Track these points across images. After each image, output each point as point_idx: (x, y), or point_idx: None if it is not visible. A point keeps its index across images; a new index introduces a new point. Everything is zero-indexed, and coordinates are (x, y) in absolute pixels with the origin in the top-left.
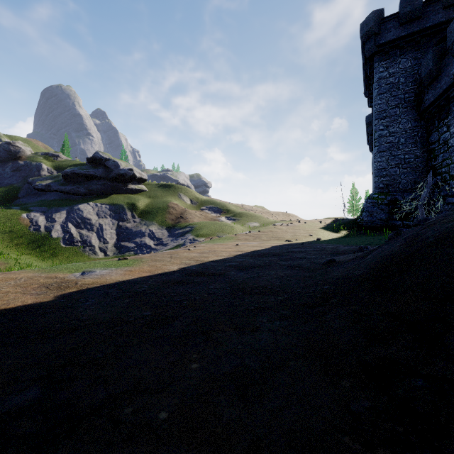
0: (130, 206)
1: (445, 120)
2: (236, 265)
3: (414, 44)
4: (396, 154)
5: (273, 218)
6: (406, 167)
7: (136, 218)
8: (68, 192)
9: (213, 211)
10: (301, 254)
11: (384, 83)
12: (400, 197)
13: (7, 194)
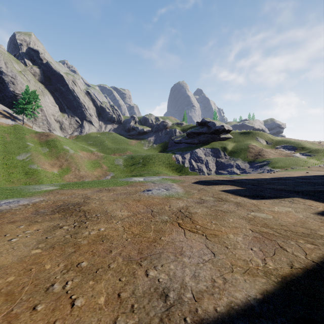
0: (223, 149)
1: None
2: (301, 178)
3: None
4: None
5: None
6: None
7: (226, 156)
8: (189, 143)
9: (287, 149)
10: None
11: None
12: None
13: (164, 146)
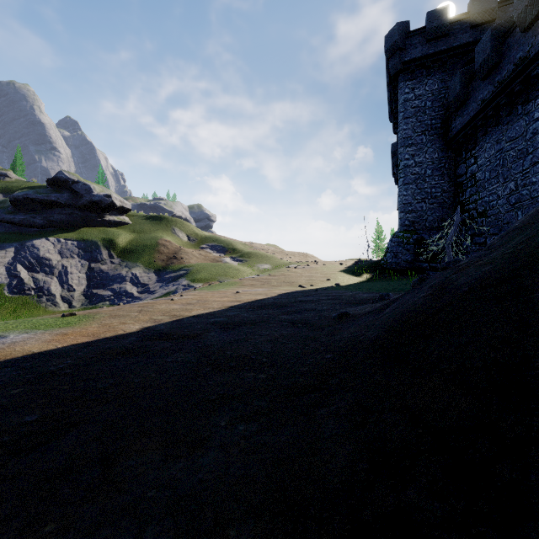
0: (107, 243)
1: (472, 151)
2: (223, 322)
3: (441, 64)
4: (423, 187)
5: (288, 259)
6: (432, 203)
7: (115, 258)
8: (18, 223)
9: (215, 250)
10: (311, 304)
11: (409, 106)
12: (426, 236)
13: None
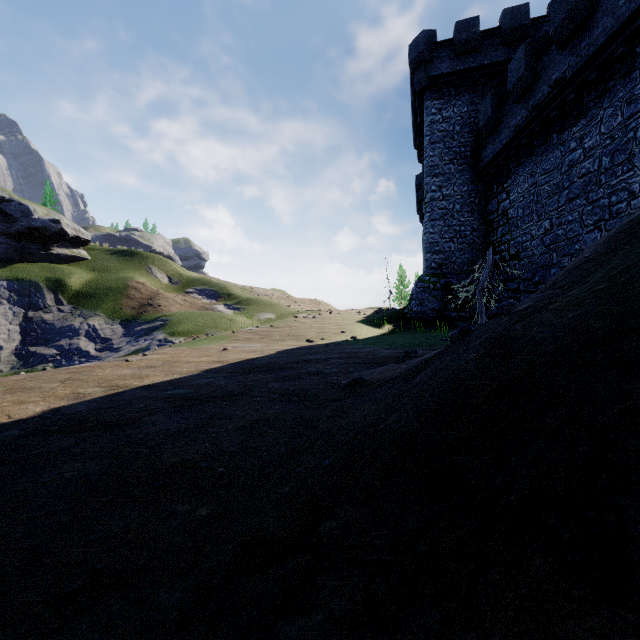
0: (53, 284)
1: (504, 184)
2: (183, 396)
3: (471, 84)
4: (451, 224)
5: (296, 307)
6: (461, 242)
7: (64, 304)
8: None
9: (205, 296)
10: (316, 365)
11: (436, 129)
12: (455, 281)
13: None
